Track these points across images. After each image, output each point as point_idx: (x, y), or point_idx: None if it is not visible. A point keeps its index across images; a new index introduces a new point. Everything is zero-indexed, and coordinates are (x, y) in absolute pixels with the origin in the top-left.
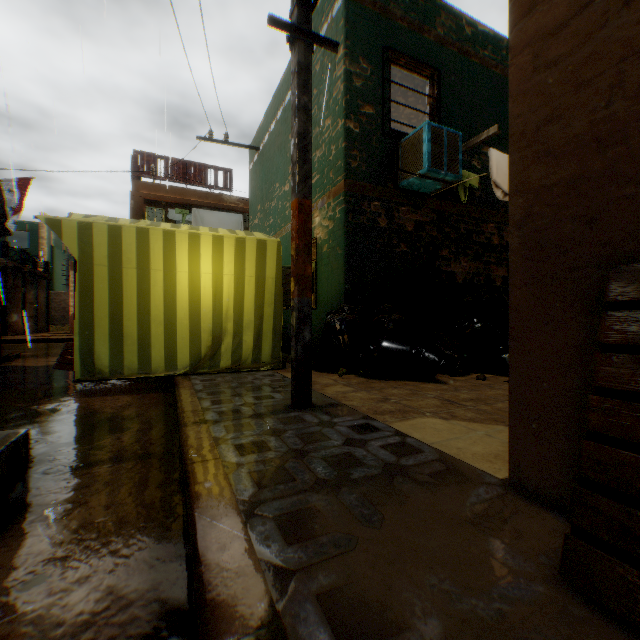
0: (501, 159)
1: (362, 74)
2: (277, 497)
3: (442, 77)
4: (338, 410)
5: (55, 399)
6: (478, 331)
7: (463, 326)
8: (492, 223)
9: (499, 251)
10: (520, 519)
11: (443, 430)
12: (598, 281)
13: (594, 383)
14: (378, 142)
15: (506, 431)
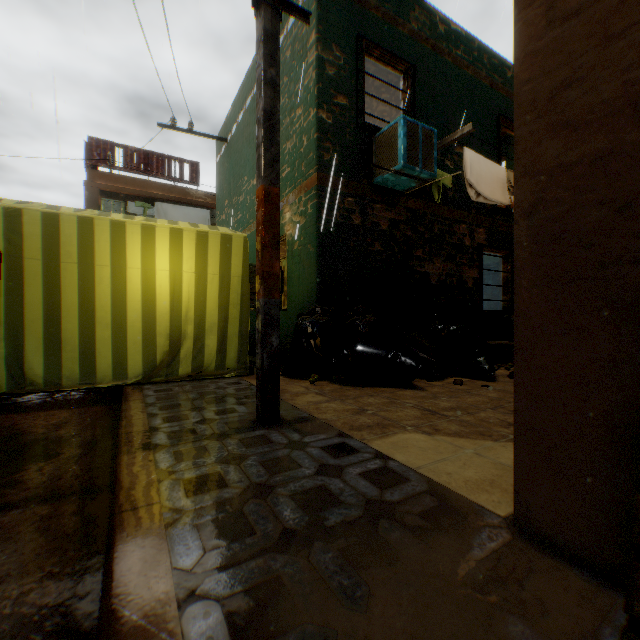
0: (475, 159)
1: (335, 62)
2: (229, 563)
3: (416, 73)
4: (310, 426)
5: None
6: (454, 333)
7: (439, 328)
8: (464, 224)
9: (471, 252)
10: (539, 581)
11: (428, 449)
12: (635, 282)
13: None
14: (352, 135)
15: (496, 448)
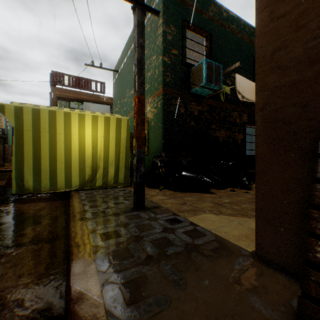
0: (241, 79)
1: (171, 33)
2: (122, 269)
3: (212, 37)
4: (159, 210)
5: (1, 205)
6: (230, 166)
7: (223, 164)
8: (236, 112)
9: (240, 126)
10: (265, 279)
11: (216, 221)
12: (309, 141)
13: (313, 202)
14: (180, 69)
15: (249, 221)
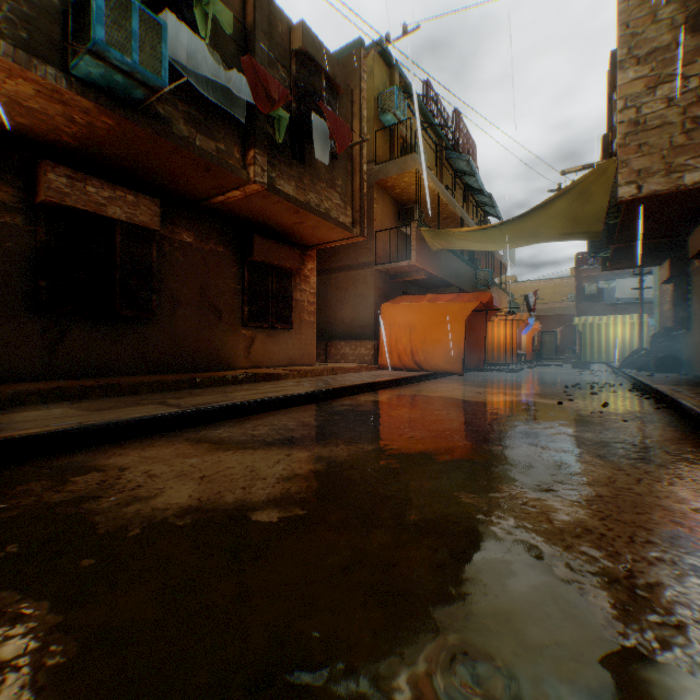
0: None
1: None
2: None
3: None
4: None
5: None
6: None
7: None
8: None
9: None
10: None
11: None
12: None
13: None
14: None
15: None
